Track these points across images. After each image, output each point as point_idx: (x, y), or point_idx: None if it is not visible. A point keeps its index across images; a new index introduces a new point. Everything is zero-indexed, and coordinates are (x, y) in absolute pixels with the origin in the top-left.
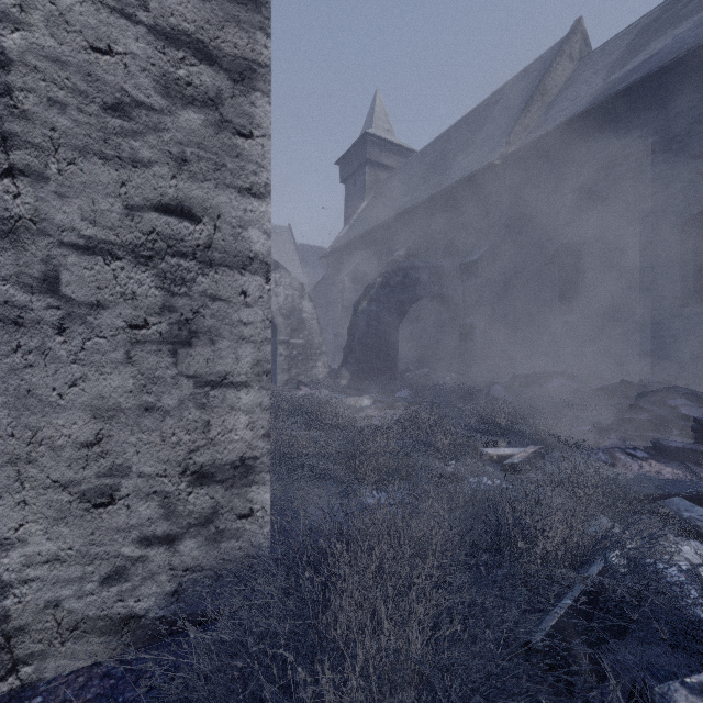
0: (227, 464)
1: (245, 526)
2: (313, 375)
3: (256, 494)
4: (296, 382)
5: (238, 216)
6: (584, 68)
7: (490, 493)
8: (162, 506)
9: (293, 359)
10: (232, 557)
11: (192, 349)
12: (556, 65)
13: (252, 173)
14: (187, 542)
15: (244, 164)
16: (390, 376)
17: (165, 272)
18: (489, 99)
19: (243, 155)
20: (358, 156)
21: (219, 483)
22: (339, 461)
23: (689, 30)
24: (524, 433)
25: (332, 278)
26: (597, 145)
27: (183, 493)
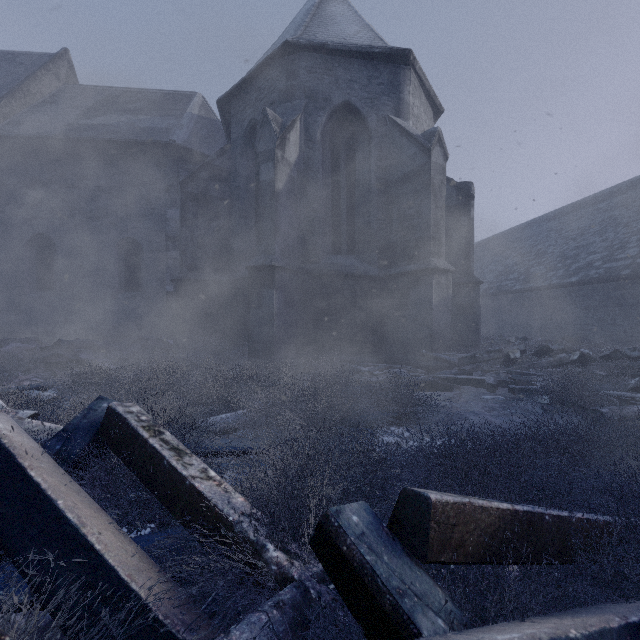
0: None
1: None
2: None
3: None
4: None
5: None
6: (67, 95)
7: None
8: None
9: None
10: None
11: None
12: (42, 75)
13: None
14: None
15: None
16: None
17: None
18: None
19: None
20: None
21: None
22: None
23: (126, 123)
24: None
25: None
26: (67, 167)
27: None
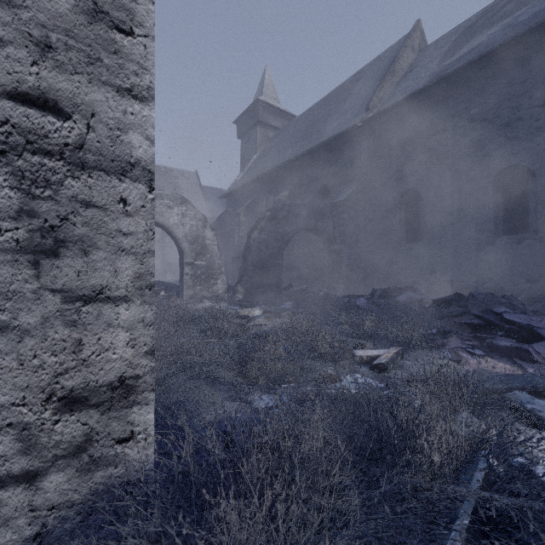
0: (104, 385)
1: (125, 451)
2: (214, 290)
3: (138, 415)
4: (199, 297)
5: (117, 118)
6: (423, 57)
7: (372, 399)
8: (19, 440)
9: (197, 278)
10: (109, 486)
11: (59, 260)
12: (402, 53)
13: (132, 73)
14: (53, 476)
15: (123, 62)
16: (277, 291)
17: (23, 171)
18: (352, 77)
19: (122, 52)
20: (251, 117)
21: (93, 408)
22: (233, 367)
23: (499, 31)
24: (385, 336)
25: (230, 213)
26: (433, 114)
27: (48, 422)
